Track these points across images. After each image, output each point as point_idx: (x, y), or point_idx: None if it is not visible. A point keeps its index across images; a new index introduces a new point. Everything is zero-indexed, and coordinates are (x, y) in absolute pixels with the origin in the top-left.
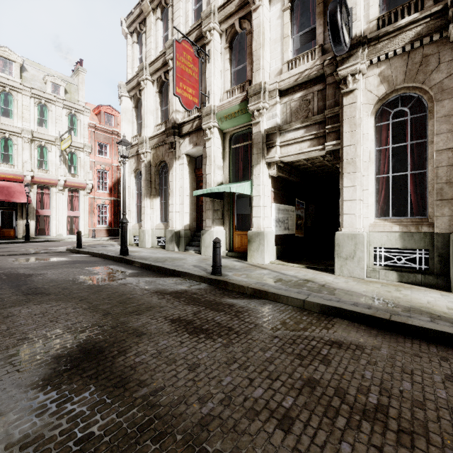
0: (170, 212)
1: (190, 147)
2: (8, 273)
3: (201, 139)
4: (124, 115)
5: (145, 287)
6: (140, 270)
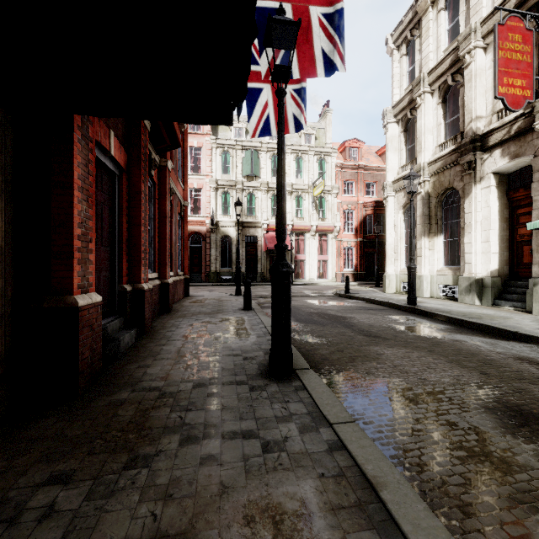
0: (465, 254)
1: (503, 162)
2: (323, 313)
3: (527, 146)
4: (389, 145)
5: (491, 348)
6: (452, 325)
